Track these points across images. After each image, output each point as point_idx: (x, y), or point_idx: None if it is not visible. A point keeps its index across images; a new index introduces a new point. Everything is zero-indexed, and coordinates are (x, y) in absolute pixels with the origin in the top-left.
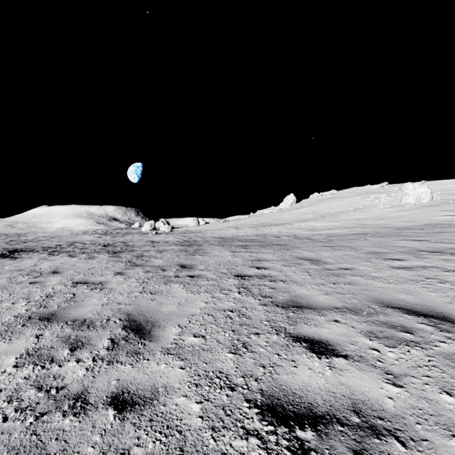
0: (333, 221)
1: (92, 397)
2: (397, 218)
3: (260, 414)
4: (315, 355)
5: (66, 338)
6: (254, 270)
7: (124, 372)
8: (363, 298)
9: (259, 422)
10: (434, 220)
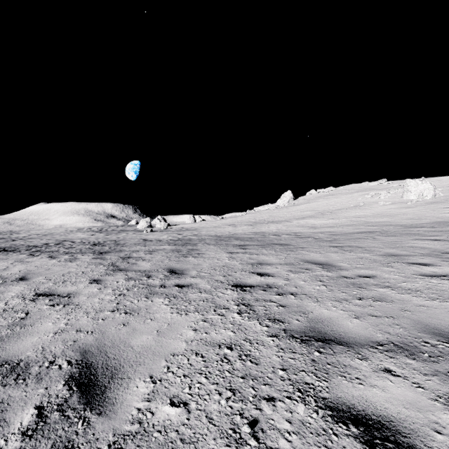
0: (333, 218)
1: None
2: (402, 215)
3: None
4: None
5: None
6: (255, 277)
7: None
8: (409, 324)
9: None
10: (442, 217)
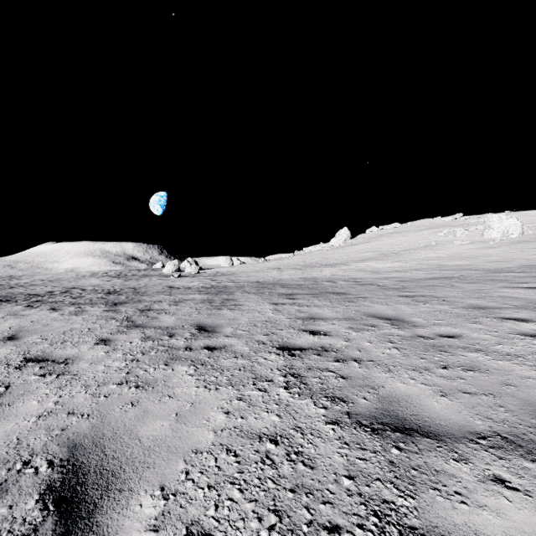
0: (399, 261)
1: None
2: (483, 257)
3: None
4: None
5: None
6: (307, 337)
7: None
8: (517, 406)
9: None
10: (534, 259)
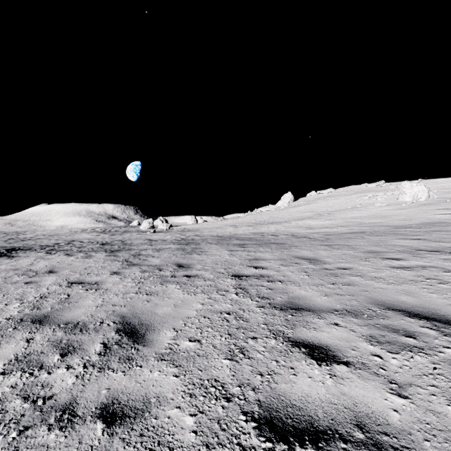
0: (330, 219)
1: (80, 408)
2: (395, 217)
3: (257, 429)
4: (315, 361)
5: (57, 343)
6: (251, 270)
7: (115, 380)
8: (363, 299)
9: (257, 438)
10: (432, 218)
